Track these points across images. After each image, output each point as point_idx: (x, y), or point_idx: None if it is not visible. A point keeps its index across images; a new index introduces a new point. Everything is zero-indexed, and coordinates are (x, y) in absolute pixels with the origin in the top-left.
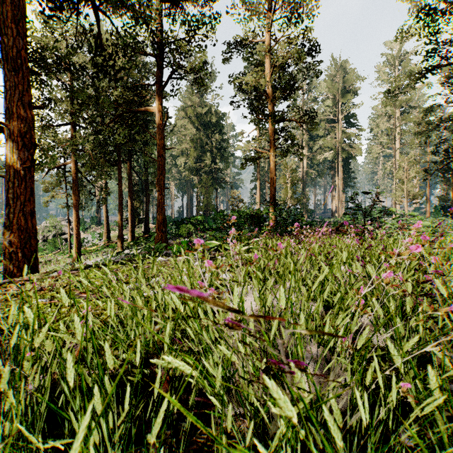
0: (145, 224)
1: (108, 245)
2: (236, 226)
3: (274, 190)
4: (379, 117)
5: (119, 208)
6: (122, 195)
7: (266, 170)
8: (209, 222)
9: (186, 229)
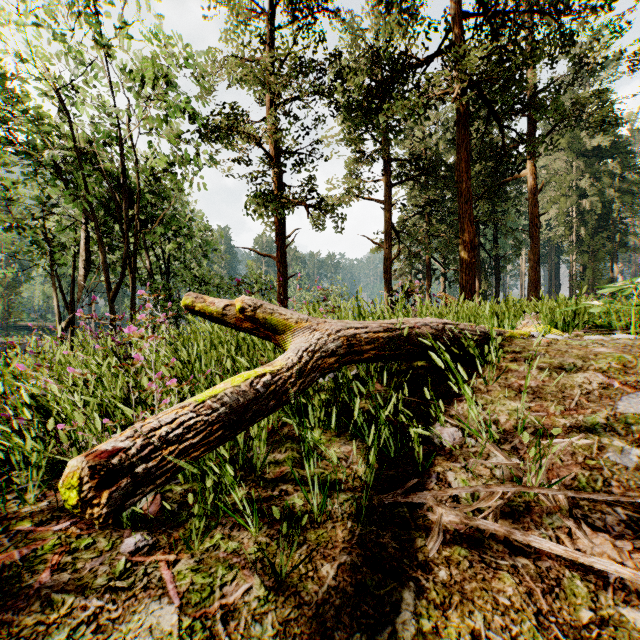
0: None
1: None
2: None
3: None
4: None
5: None
6: None
7: None
8: None
9: None
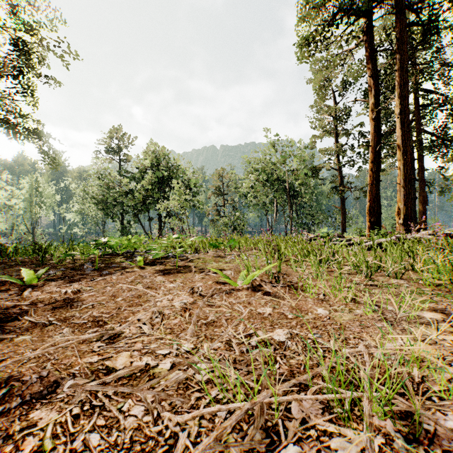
0: None
1: None
2: None
3: None
4: None
5: None
6: None
7: None
8: None
9: None
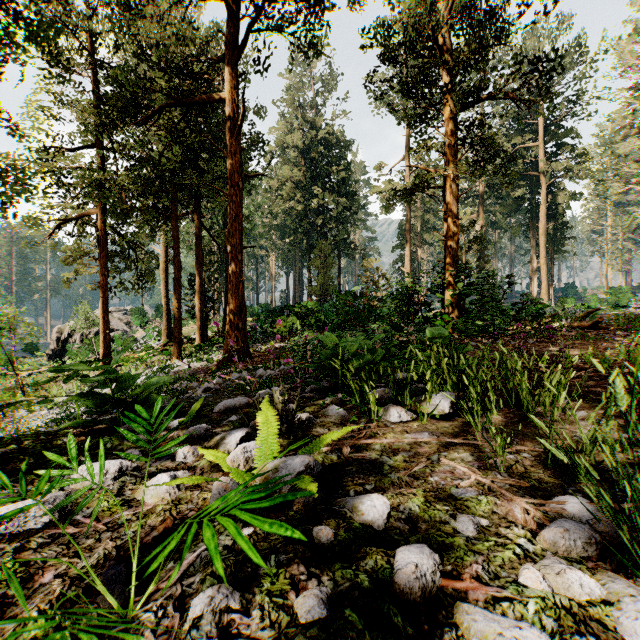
0: (224, 315)
1: (164, 350)
2: (383, 317)
3: (456, 247)
4: (616, 132)
5: (174, 288)
6: (179, 267)
7: (418, 230)
8: (327, 312)
9: (287, 324)
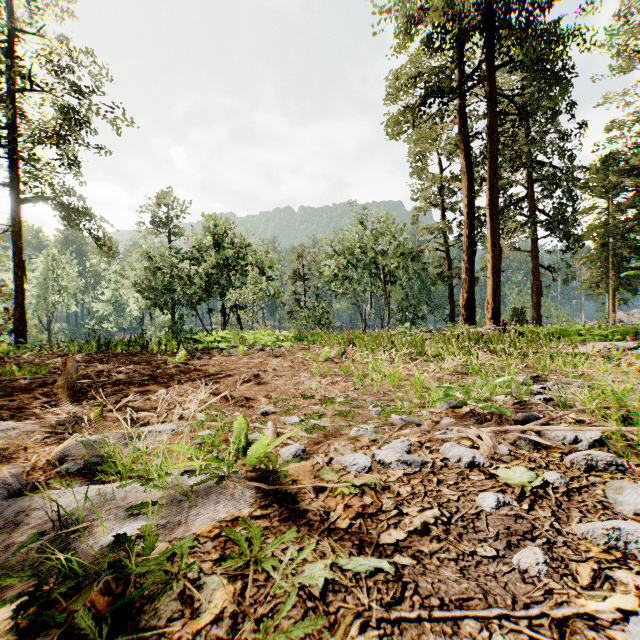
0: None
1: None
2: None
3: None
4: None
5: None
6: None
7: None
8: None
9: None
